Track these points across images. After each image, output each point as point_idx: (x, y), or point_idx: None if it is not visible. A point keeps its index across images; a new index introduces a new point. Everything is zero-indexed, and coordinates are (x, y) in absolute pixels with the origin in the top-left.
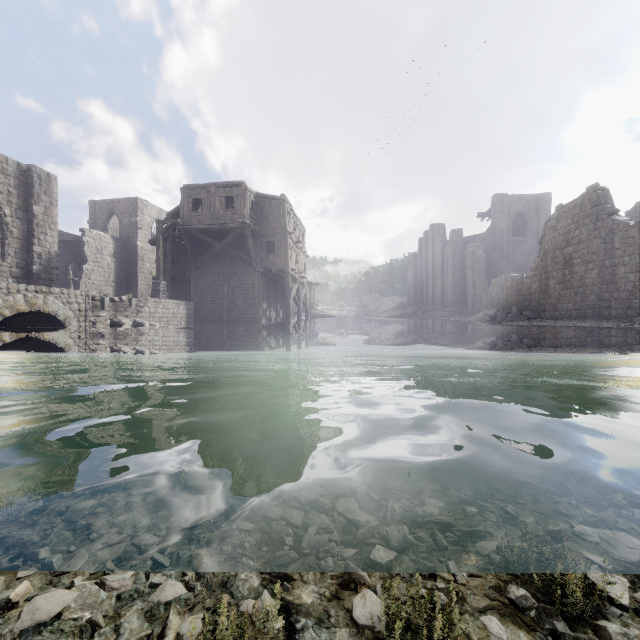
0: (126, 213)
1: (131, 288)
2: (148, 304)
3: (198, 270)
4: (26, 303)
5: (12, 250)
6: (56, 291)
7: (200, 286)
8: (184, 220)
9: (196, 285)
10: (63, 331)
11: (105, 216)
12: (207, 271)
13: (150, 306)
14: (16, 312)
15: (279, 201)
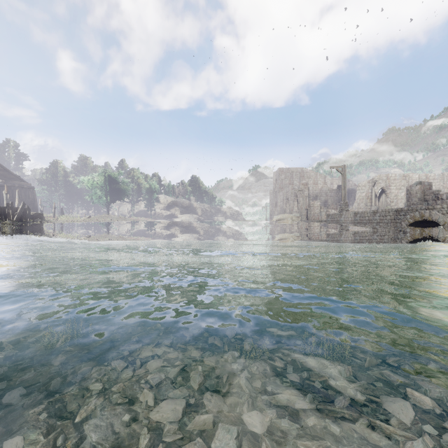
0: None
1: None
2: None
3: None
4: None
5: None
6: None
7: None
8: None
9: None
10: None
11: None
12: None
13: None
14: None
15: None
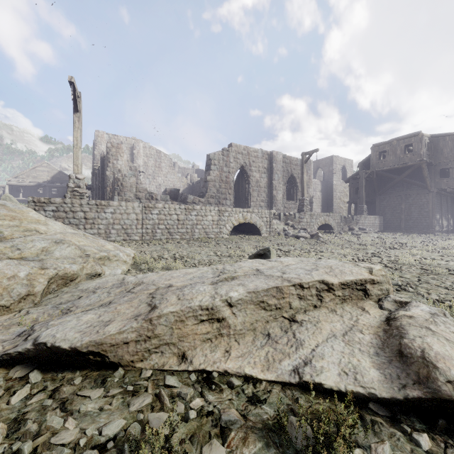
0: (326, 166)
1: (329, 208)
2: (361, 218)
3: (381, 195)
4: (323, 220)
5: (299, 197)
6: (331, 215)
7: (382, 205)
8: (373, 166)
9: (379, 205)
10: (332, 232)
11: (314, 170)
12: (387, 195)
13: (362, 219)
14: (321, 224)
15: (453, 136)
